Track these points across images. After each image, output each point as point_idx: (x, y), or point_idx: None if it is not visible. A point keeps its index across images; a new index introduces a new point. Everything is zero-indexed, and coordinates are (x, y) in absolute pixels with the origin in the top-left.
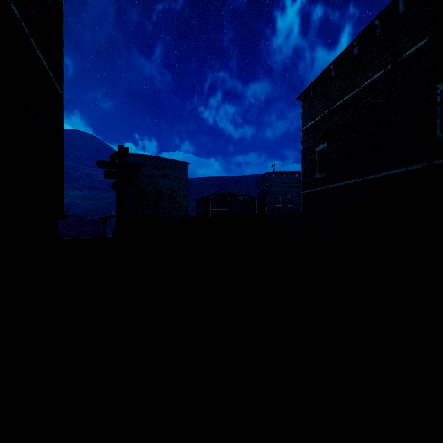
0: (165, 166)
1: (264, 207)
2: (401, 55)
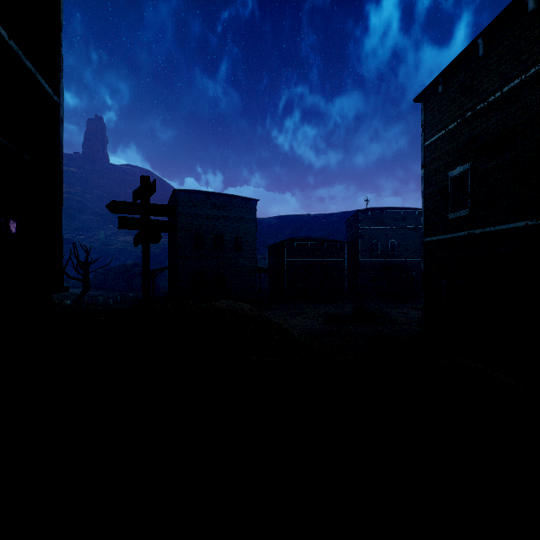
0: (227, 205)
1: (357, 255)
2: None
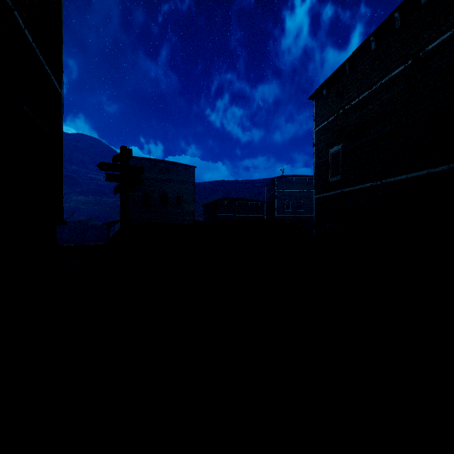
0: (170, 170)
1: (273, 212)
2: (423, 49)
